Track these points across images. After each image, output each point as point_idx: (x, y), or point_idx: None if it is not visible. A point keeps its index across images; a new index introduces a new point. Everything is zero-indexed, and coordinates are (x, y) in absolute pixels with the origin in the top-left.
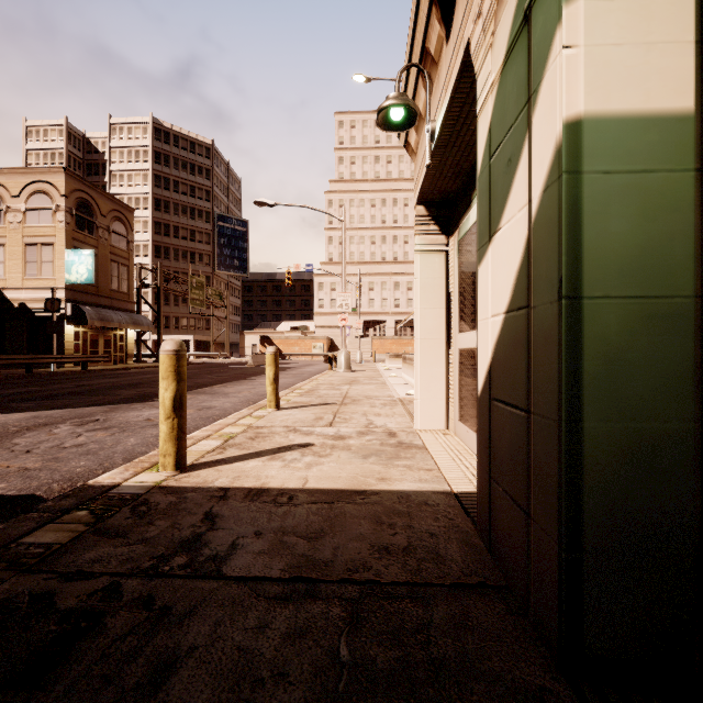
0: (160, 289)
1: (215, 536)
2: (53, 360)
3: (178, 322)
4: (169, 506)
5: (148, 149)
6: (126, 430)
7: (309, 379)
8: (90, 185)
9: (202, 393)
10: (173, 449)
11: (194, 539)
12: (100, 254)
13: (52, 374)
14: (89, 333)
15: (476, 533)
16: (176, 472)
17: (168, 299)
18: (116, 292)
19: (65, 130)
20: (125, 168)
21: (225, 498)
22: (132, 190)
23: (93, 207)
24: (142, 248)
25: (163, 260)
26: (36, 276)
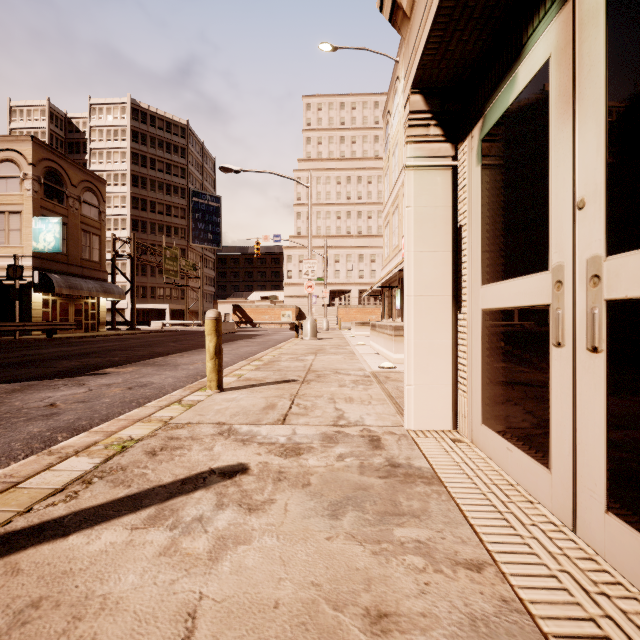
0: (134, 259)
1: None
2: (14, 328)
3: (155, 292)
4: None
5: (126, 129)
6: (2, 424)
7: (272, 348)
8: (60, 154)
9: (150, 365)
10: None
11: None
12: (70, 223)
13: (13, 341)
14: (59, 301)
15: None
16: None
17: (145, 270)
18: (88, 261)
19: (47, 110)
20: (104, 146)
21: None
22: (111, 167)
23: (63, 176)
24: (120, 222)
25: (140, 234)
26: (4, 244)
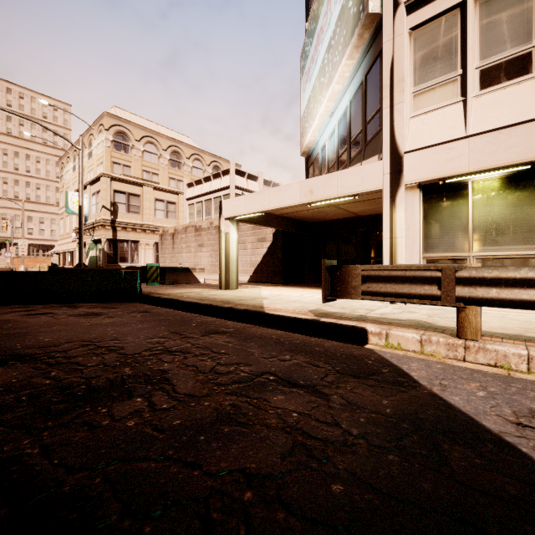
0: None
1: None
2: None
3: None
4: None
5: None
6: None
7: None
8: None
9: None
10: None
11: None
12: None
13: None
14: None
15: None
16: None
17: None
18: None
19: None
20: None
21: None
22: None
23: None
24: None
25: None
26: None
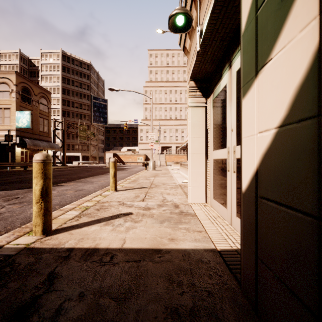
0: (64, 131)
1: (48, 299)
2: (8, 165)
3: (74, 147)
4: (26, 267)
5: (59, 65)
6: (31, 203)
7: (134, 174)
8: (29, 80)
9: (80, 182)
10: (40, 222)
11: (30, 303)
12: (34, 113)
13: (8, 172)
14: (28, 152)
15: (240, 290)
16: (43, 236)
17: (69, 136)
18: (42, 132)
19: (19, 55)
20: (48, 74)
21: (68, 258)
22: (51, 84)
23: (30, 90)
24: (56, 112)
25: (66, 118)
26: (1, 124)
